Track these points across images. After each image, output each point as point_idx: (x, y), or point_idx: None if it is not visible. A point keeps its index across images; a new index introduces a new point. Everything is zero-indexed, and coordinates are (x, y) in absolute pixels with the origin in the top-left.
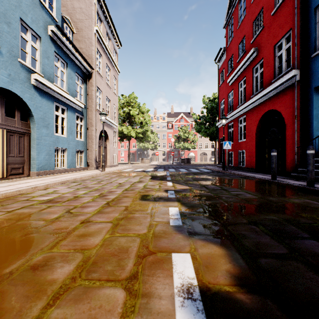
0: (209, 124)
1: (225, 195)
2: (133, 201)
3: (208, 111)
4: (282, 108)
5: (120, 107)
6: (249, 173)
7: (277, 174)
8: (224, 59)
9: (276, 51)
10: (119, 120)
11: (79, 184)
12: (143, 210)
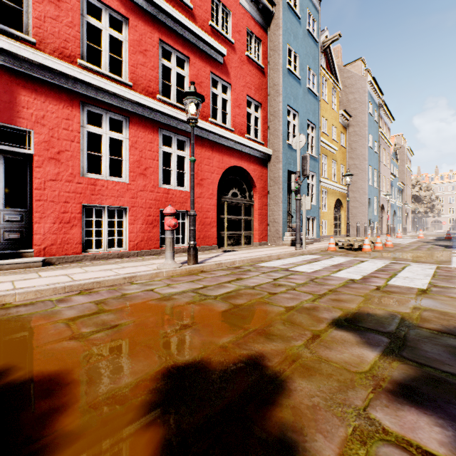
0: None
1: None
2: None
3: None
4: None
5: None
6: None
7: None
8: None
9: None
10: None
11: None
12: None
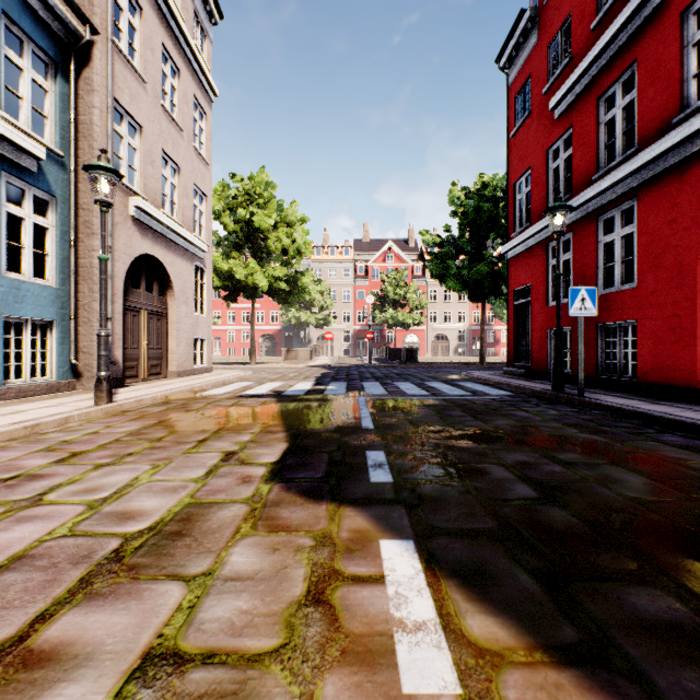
0: (469, 257)
1: None
2: None
3: (466, 223)
4: None
5: (225, 206)
6: None
7: None
8: (531, 45)
9: None
10: (224, 245)
11: None
12: None
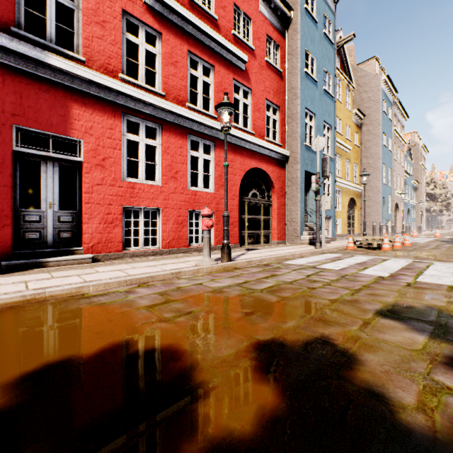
0: None
1: None
2: None
3: None
4: None
5: None
6: None
7: None
8: None
9: None
10: None
11: None
12: None
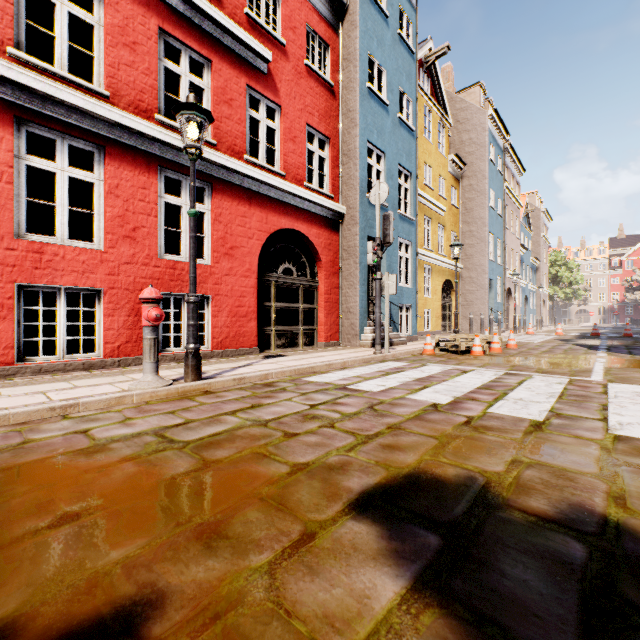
0: None
1: None
2: None
3: None
4: None
5: None
6: None
7: None
8: None
9: None
10: None
11: None
12: None
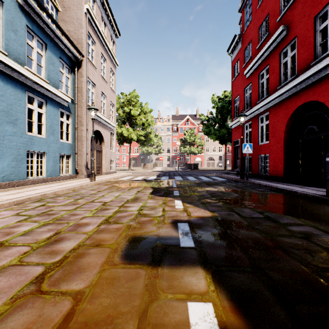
0: (219, 126)
1: (287, 239)
2: (104, 266)
3: (218, 111)
4: (328, 98)
5: (119, 106)
6: (279, 184)
7: (317, 185)
8: (239, 48)
9: (318, 23)
10: (118, 121)
11: (43, 204)
12: (114, 327)
